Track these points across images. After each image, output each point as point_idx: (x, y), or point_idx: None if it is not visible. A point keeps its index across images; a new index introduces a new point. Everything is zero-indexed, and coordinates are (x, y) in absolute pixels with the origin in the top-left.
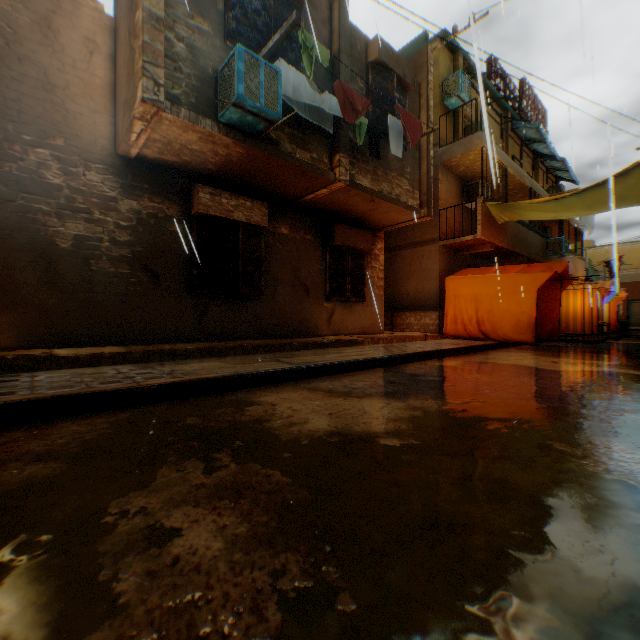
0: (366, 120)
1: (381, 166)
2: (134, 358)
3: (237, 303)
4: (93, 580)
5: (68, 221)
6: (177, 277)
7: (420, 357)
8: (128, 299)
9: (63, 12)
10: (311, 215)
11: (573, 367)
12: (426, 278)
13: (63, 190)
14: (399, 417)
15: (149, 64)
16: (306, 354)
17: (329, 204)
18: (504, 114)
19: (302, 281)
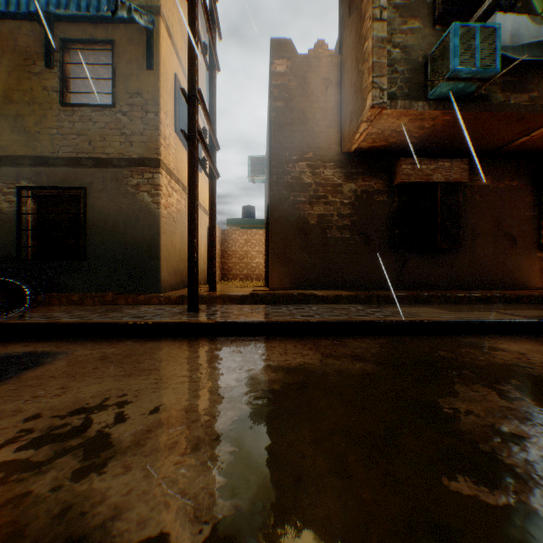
0: None
1: None
2: (360, 300)
3: (433, 256)
4: (476, 448)
5: (314, 206)
6: (382, 237)
7: None
8: (348, 256)
9: (311, 69)
10: (516, 159)
11: None
12: None
13: (311, 186)
14: None
15: (376, 77)
16: (523, 307)
17: None
18: None
19: (505, 231)
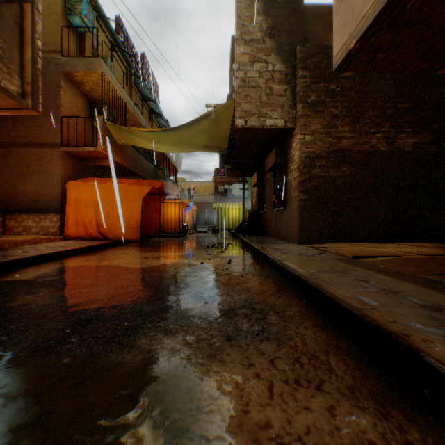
0: None
1: None
2: None
3: None
4: None
5: None
6: None
7: None
8: None
9: None
10: None
11: (157, 262)
12: (48, 181)
13: None
14: None
15: None
16: None
17: None
18: (129, 69)
19: None
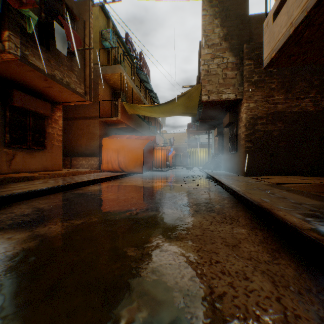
0: (37, 17)
1: (54, 59)
2: None
3: None
4: None
5: None
6: None
7: (79, 185)
8: None
9: None
10: None
11: (155, 184)
12: (92, 138)
13: None
14: (6, 255)
15: None
16: None
17: (7, 72)
18: (133, 64)
19: None
